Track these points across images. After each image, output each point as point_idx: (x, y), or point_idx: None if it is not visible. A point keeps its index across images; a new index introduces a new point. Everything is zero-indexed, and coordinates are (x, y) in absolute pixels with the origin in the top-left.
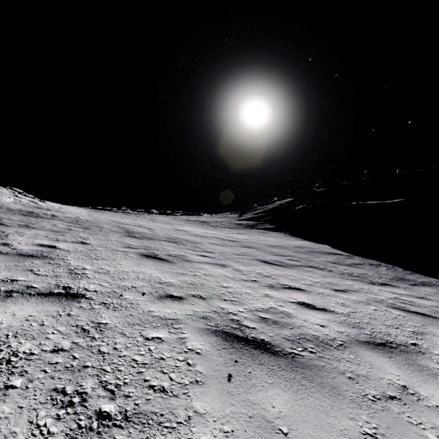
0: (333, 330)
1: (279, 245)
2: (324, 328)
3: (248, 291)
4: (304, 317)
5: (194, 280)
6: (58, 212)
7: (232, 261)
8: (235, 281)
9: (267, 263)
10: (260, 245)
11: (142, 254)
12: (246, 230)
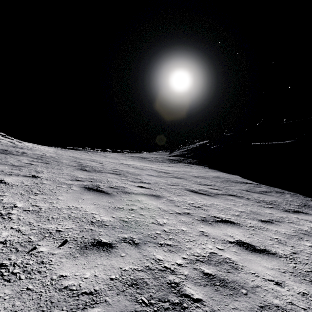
0: (294, 292)
1: (201, 176)
2: (282, 289)
3: (184, 228)
4: (251, 267)
5: (129, 216)
6: (29, 150)
7: (166, 192)
8: (170, 215)
9: (195, 193)
10: (187, 175)
11: (85, 186)
12: (175, 164)
